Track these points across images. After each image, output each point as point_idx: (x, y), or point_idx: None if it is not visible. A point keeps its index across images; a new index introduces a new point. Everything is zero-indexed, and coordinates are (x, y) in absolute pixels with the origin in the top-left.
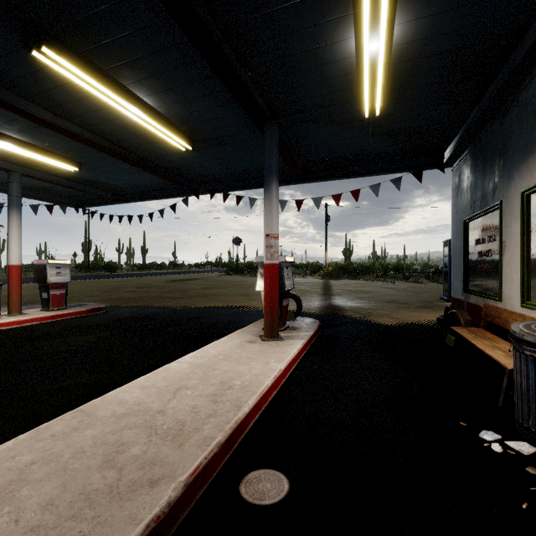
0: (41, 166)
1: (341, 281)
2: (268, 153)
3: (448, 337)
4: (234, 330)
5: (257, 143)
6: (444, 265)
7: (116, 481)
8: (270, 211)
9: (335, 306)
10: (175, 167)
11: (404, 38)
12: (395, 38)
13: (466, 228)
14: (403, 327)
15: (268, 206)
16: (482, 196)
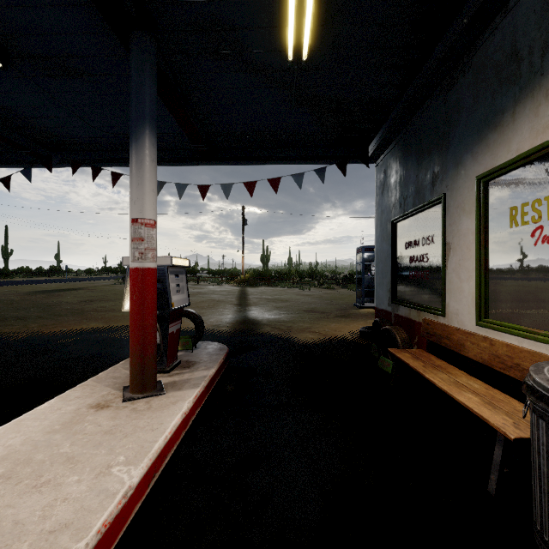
0: None
1: (258, 289)
2: (135, 82)
3: (381, 360)
4: (95, 372)
5: None
6: (357, 272)
7: None
8: (140, 180)
9: (250, 320)
10: None
11: None
12: None
13: (394, 229)
14: (327, 344)
15: (135, 171)
16: (417, 190)
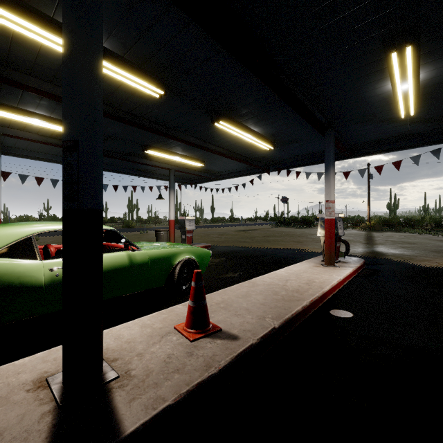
0: (184, 165)
1: (384, 233)
2: (327, 150)
3: None
4: (300, 262)
5: (316, 139)
6: None
7: (283, 298)
8: (329, 186)
9: (377, 252)
10: (257, 158)
11: (428, 77)
12: (421, 78)
13: None
14: (442, 269)
15: (327, 183)
16: None
